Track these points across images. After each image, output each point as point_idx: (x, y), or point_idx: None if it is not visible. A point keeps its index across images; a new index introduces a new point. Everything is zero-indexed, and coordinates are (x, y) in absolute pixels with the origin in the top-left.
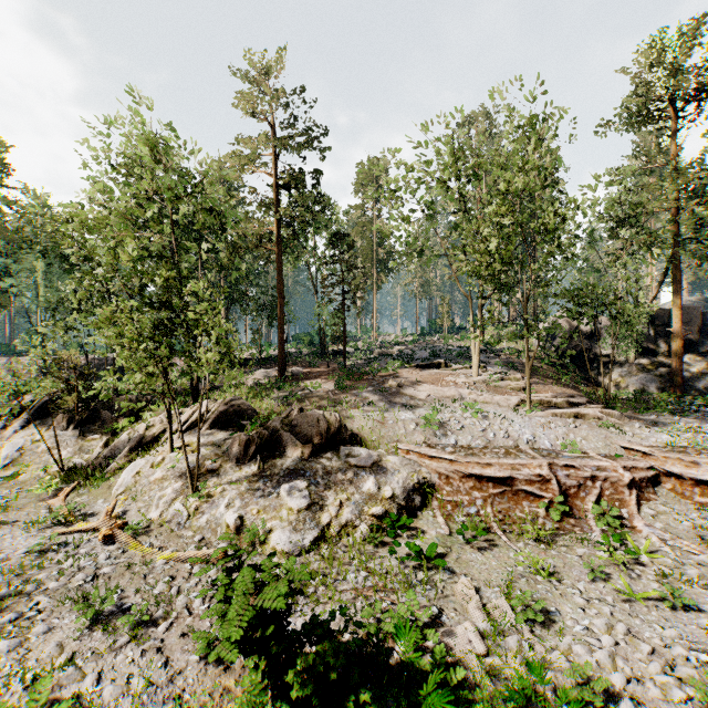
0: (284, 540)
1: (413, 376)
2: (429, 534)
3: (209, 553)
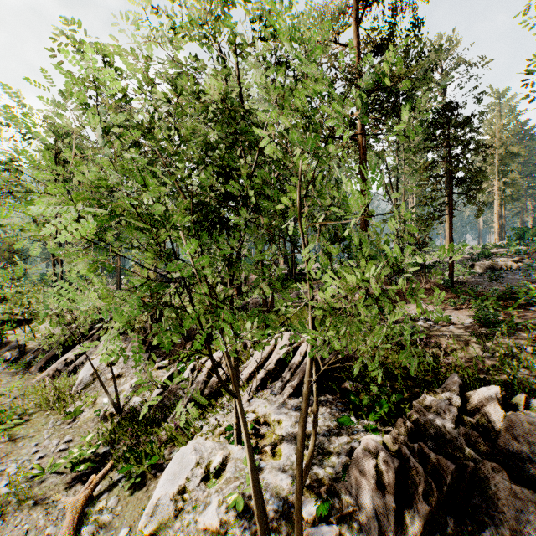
0: None
1: None
2: None
3: None
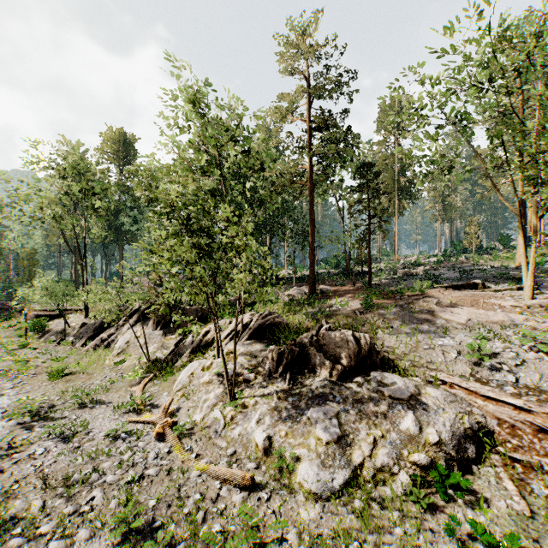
0: (312, 476)
1: (445, 297)
2: (496, 507)
3: (237, 474)
